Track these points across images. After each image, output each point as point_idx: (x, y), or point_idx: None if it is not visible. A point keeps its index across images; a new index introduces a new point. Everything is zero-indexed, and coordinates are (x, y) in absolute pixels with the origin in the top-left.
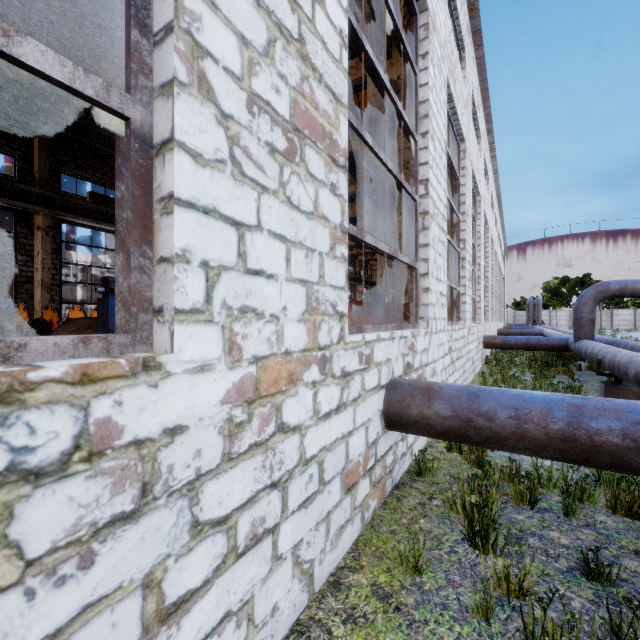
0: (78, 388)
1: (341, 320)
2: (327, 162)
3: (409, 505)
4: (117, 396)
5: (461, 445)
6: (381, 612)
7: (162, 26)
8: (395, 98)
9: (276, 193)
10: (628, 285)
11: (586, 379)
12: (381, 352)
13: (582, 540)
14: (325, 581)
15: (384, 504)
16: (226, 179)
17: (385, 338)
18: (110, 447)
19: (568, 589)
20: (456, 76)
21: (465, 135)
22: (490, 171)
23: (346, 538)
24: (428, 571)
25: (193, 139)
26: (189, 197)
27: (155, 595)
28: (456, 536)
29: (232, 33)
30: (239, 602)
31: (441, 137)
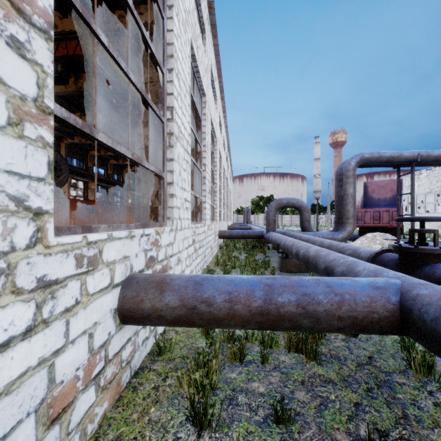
0: None
1: (37, 218)
2: (0, 2)
3: (144, 393)
4: None
5: None
6: None
7: None
8: (139, 21)
9: None
10: (290, 201)
11: (272, 255)
12: (115, 251)
13: (272, 383)
14: None
15: (118, 400)
16: None
17: (121, 237)
18: None
19: None
20: (199, 45)
21: (206, 91)
22: (223, 125)
23: None
24: None
25: None
26: None
27: None
28: (181, 417)
29: None
30: None
31: (186, 81)
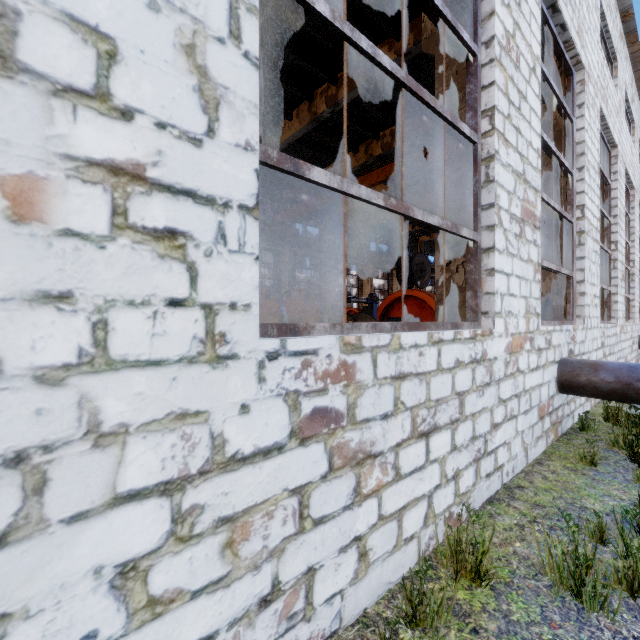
0: (482, 338)
1: (537, 317)
2: (532, 229)
3: (578, 443)
4: (487, 342)
5: (618, 417)
6: (572, 474)
7: (487, 203)
8: (559, 155)
9: (516, 256)
10: None
11: None
12: (555, 339)
13: None
14: (531, 461)
15: (557, 440)
16: (505, 257)
17: (557, 330)
18: (486, 359)
19: None
20: (608, 95)
21: (617, 141)
22: None
23: (539, 446)
24: (600, 466)
25: (498, 245)
26: (498, 268)
27: (492, 417)
28: (619, 458)
29: (506, 193)
30: (507, 440)
31: (594, 162)
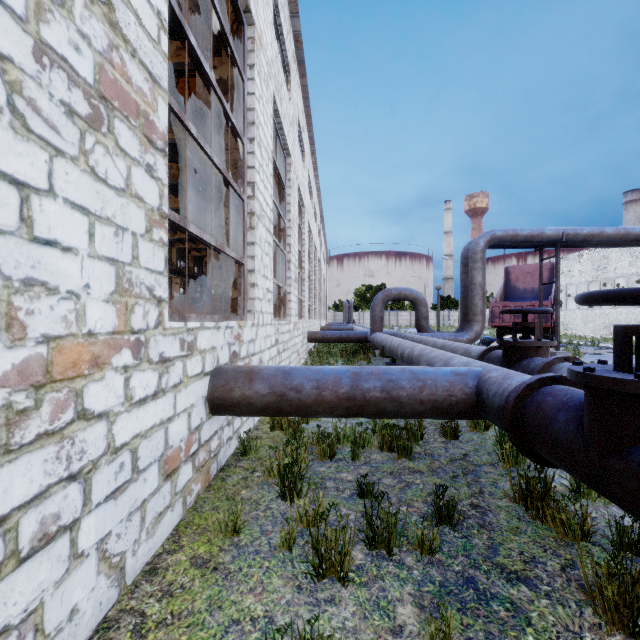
0: None
1: (159, 305)
2: (142, 141)
3: (233, 482)
4: None
5: (282, 423)
6: (199, 577)
7: None
8: (222, 97)
9: (75, 160)
10: (402, 291)
11: (378, 363)
12: (205, 340)
13: (361, 474)
14: (140, 572)
15: (209, 487)
16: (2, 129)
17: (210, 327)
18: None
19: (348, 509)
20: (283, 95)
21: (291, 151)
22: (314, 188)
23: (165, 525)
24: (246, 530)
25: None
26: None
27: None
28: (272, 496)
29: None
30: (22, 613)
31: (268, 147)
